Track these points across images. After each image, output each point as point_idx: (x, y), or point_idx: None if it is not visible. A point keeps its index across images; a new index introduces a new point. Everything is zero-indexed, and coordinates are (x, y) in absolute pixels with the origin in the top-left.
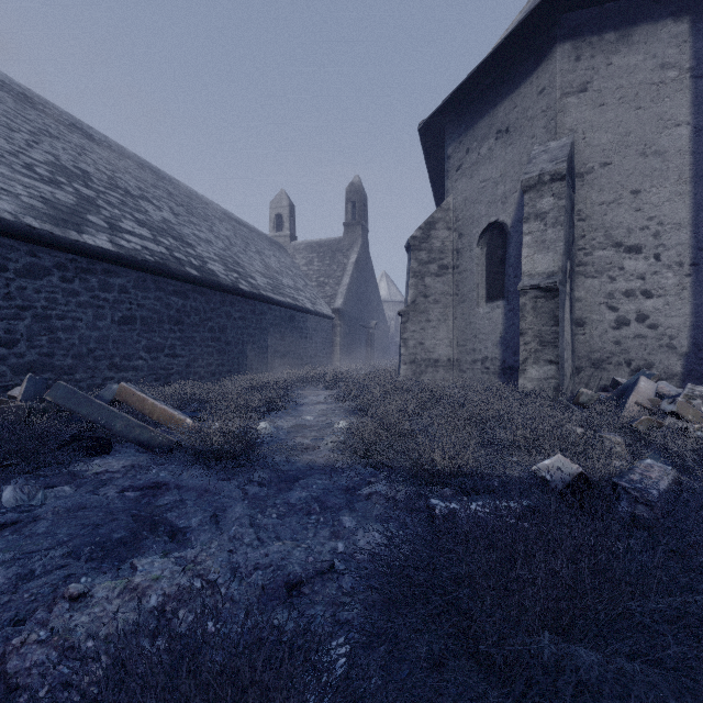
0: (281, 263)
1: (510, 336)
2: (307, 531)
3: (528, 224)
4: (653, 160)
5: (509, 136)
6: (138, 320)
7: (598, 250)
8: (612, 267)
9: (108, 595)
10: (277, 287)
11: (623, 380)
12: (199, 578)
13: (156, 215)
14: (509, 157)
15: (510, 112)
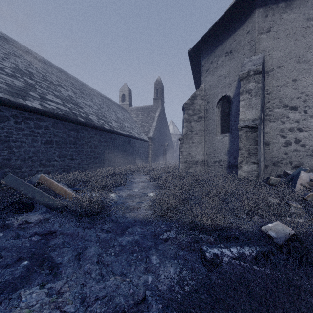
0: (124, 116)
1: (232, 150)
2: (130, 266)
3: (242, 96)
4: (303, 65)
5: (231, 55)
6: (54, 142)
7: (276, 109)
8: (283, 117)
9: None
10: (122, 127)
11: (289, 172)
12: (58, 309)
13: (65, 93)
14: (231, 64)
15: (232, 43)
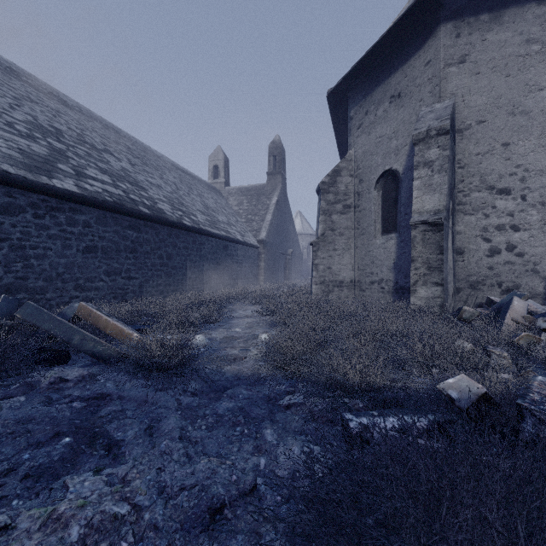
0: (217, 203)
1: (401, 262)
2: (232, 444)
3: (418, 171)
4: (520, 119)
5: (400, 100)
6: (100, 249)
7: (474, 192)
8: (486, 206)
9: (29, 528)
10: (214, 222)
11: (496, 299)
12: (125, 502)
13: (116, 165)
14: (400, 117)
15: (401, 81)
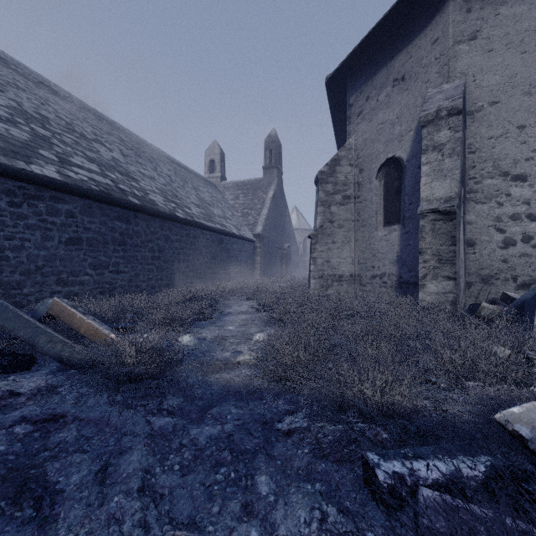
0: (213, 197)
1: (405, 255)
2: (211, 501)
3: (426, 155)
4: None
5: (404, 83)
6: (85, 241)
7: (486, 179)
8: (500, 194)
9: None
10: (209, 215)
11: (513, 294)
12: None
13: (106, 155)
14: (404, 101)
15: (405, 62)
